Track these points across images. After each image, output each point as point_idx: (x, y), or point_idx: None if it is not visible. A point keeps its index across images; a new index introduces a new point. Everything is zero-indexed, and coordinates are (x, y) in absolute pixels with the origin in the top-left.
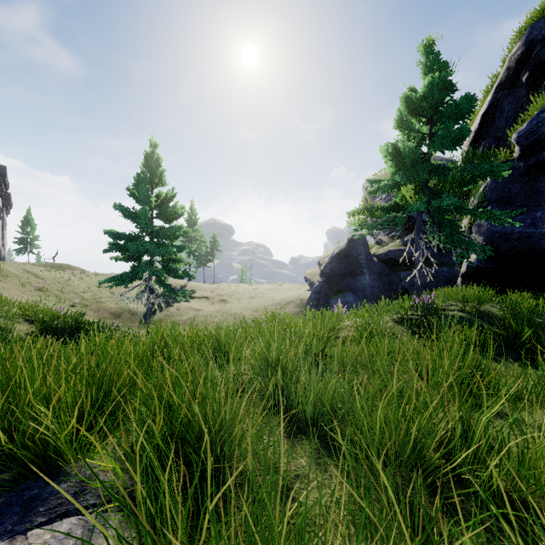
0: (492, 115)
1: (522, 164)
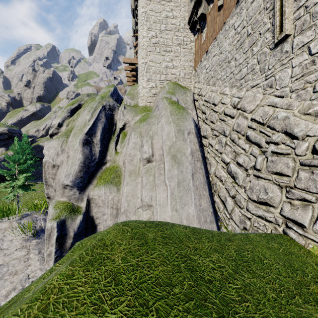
0: None
1: None
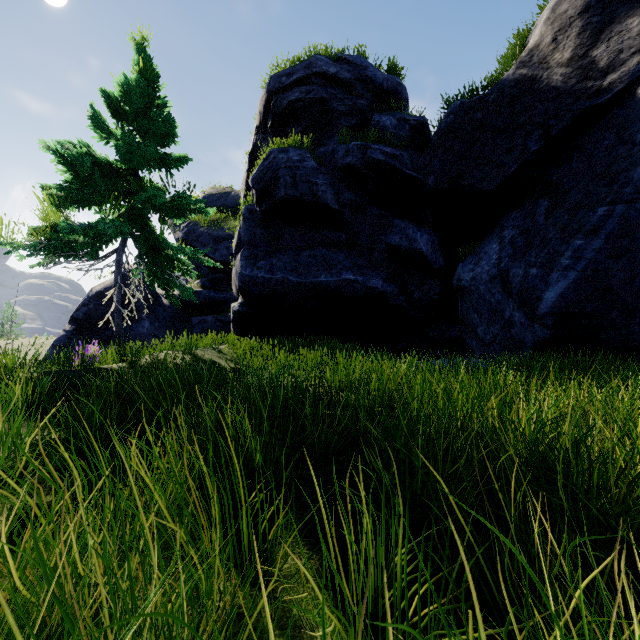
0: (257, 157)
1: (258, 209)
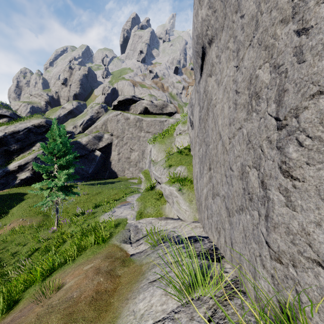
0: (28, 130)
1: None
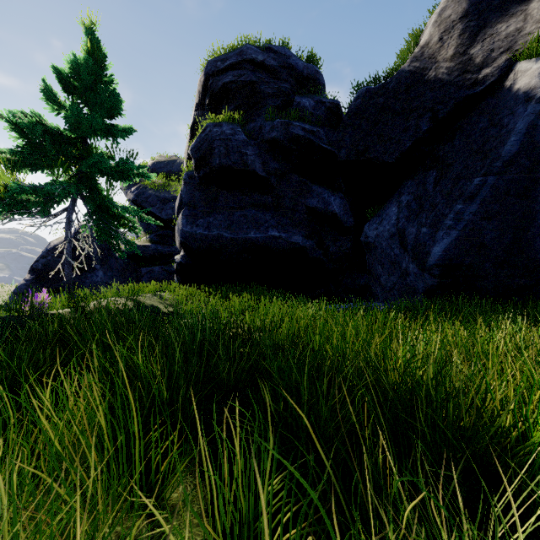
0: (197, 130)
1: (197, 175)
